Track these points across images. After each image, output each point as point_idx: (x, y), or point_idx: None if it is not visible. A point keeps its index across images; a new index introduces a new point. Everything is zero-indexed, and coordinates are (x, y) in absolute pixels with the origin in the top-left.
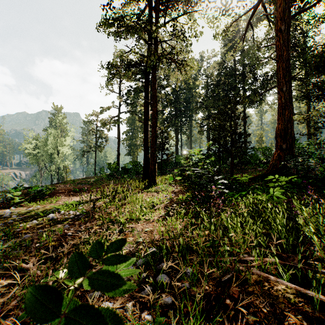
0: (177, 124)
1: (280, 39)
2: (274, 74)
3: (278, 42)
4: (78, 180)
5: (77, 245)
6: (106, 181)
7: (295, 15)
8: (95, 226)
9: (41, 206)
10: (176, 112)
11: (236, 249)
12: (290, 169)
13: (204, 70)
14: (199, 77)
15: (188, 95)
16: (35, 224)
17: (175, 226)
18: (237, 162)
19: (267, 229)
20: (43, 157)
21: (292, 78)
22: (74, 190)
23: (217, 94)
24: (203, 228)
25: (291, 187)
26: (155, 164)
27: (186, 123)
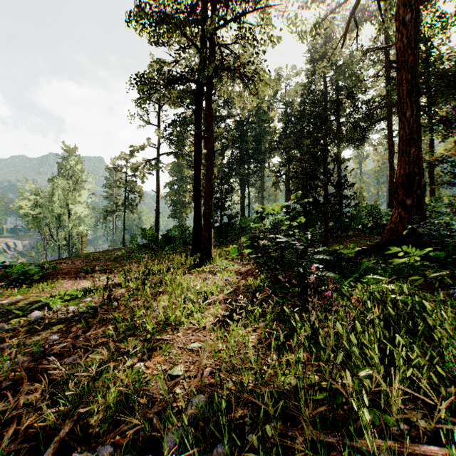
0: (243, 172)
1: (402, 38)
2: (382, 101)
3: (398, 42)
4: (96, 254)
5: (55, 383)
6: (138, 254)
7: (424, 1)
8: (102, 337)
9: (25, 298)
10: (241, 156)
11: (386, 416)
12: (421, 236)
13: (282, 97)
14: (274, 107)
15: (259, 131)
16: (3, 331)
17: (244, 340)
18: (331, 227)
19: (422, 351)
20: (47, 219)
21: None
22: (85, 269)
23: (300, 129)
24: (299, 350)
25: (430, 265)
26: (210, 229)
27: (256, 171)
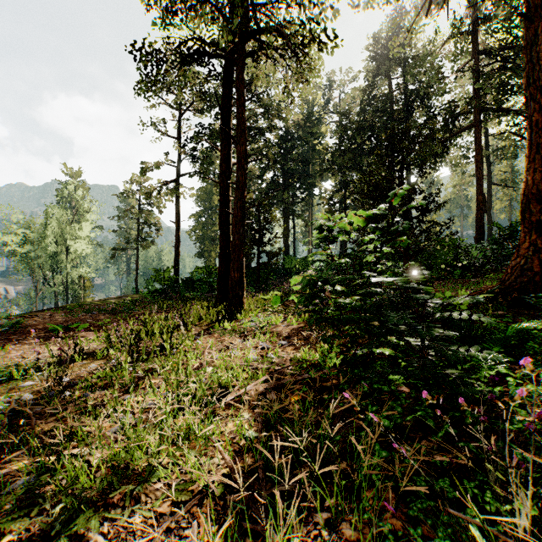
0: (287, 199)
1: None
2: (466, 106)
3: None
4: (93, 303)
5: None
6: (146, 304)
7: None
8: None
9: None
10: (285, 179)
11: None
12: None
13: (335, 106)
14: (325, 120)
15: (306, 150)
16: None
17: None
18: None
19: None
20: (40, 259)
21: (502, 112)
22: (55, 327)
23: (359, 144)
24: None
25: None
26: (241, 268)
27: (303, 199)
